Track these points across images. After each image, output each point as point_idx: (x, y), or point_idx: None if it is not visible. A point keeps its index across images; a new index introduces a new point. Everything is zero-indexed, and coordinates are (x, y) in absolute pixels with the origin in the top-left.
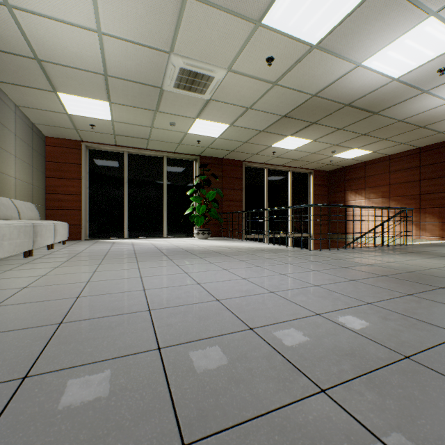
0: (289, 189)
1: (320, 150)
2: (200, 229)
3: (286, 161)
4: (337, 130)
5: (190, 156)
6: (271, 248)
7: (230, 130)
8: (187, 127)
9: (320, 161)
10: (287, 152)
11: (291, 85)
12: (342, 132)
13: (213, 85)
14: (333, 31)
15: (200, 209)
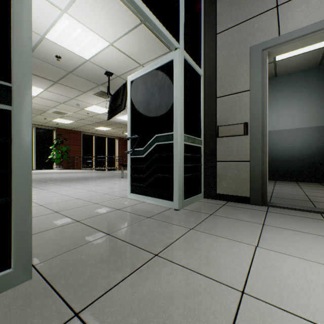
0: (106, 146)
1: (117, 131)
2: (58, 165)
3: (104, 133)
4: (120, 127)
5: (50, 127)
6: (91, 171)
7: (74, 122)
8: (53, 119)
9: (120, 135)
10: (103, 131)
11: (97, 117)
12: (122, 128)
13: (68, 114)
14: (105, 113)
15: (58, 155)
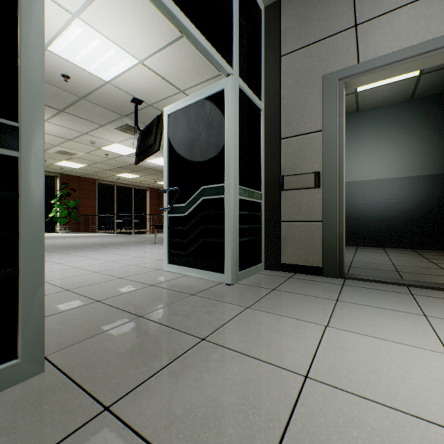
0: (132, 200)
1: (148, 180)
2: (63, 226)
3: (129, 182)
4: (151, 174)
5: (52, 173)
6: (111, 235)
7: (87, 167)
8: (55, 162)
9: (151, 184)
10: (128, 179)
11: (119, 160)
12: (154, 175)
13: (78, 155)
14: (131, 154)
15: (63, 213)
